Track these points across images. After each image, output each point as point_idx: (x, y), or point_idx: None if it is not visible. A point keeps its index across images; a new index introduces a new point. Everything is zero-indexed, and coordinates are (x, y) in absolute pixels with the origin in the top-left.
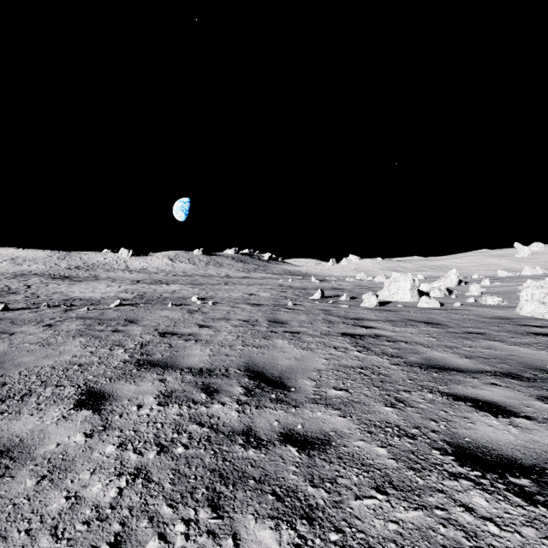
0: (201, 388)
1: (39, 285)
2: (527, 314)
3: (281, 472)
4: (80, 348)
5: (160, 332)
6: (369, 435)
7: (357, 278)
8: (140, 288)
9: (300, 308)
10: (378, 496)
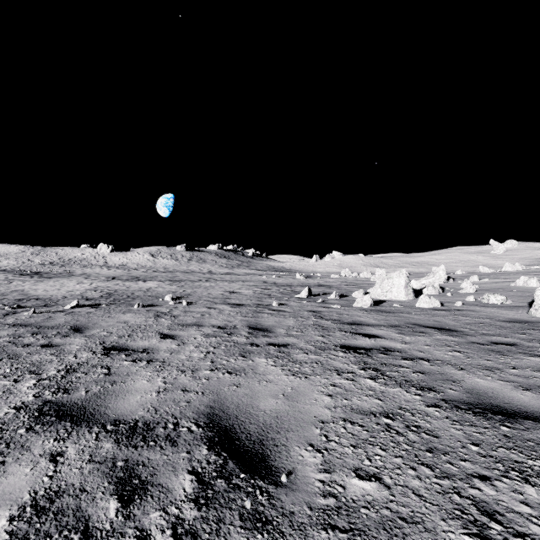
0: (117, 479)
1: (2, 282)
2: None
3: None
4: None
5: (106, 347)
6: None
7: (342, 274)
8: (113, 286)
9: (287, 309)
10: None
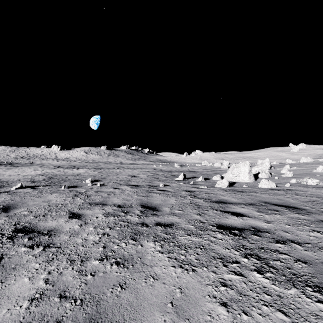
0: None
1: None
2: None
3: None
4: None
5: (16, 228)
6: None
7: (202, 164)
8: (56, 172)
9: (170, 189)
10: None
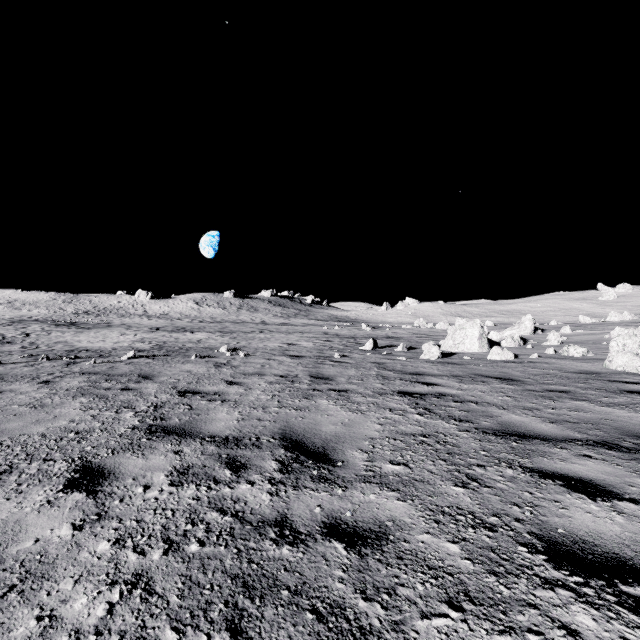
0: (225, 462)
1: (40, 333)
2: (619, 368)
3: (323, 578)
4: (80, 410)
5: (179, 391)
6: (436, 525)
7: (415, 325)
8: (160, 337)
9: (349, 361)
10: (450, 613)
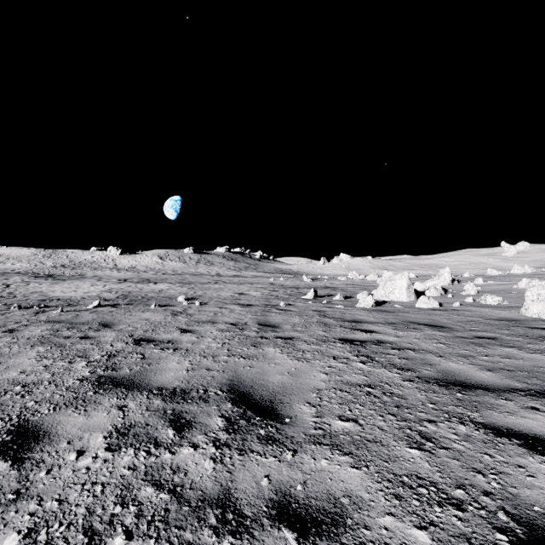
0: (170, 419)
1: (19, 284)
2: (534, 315)
3: None
4: (34, 360)
5: (135, 339)
6: (398, 503)
7: (349, 277)
8: (126, 288)
9: (293, 309)
10: None
